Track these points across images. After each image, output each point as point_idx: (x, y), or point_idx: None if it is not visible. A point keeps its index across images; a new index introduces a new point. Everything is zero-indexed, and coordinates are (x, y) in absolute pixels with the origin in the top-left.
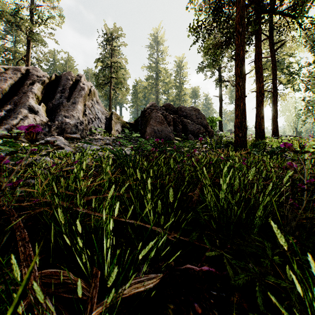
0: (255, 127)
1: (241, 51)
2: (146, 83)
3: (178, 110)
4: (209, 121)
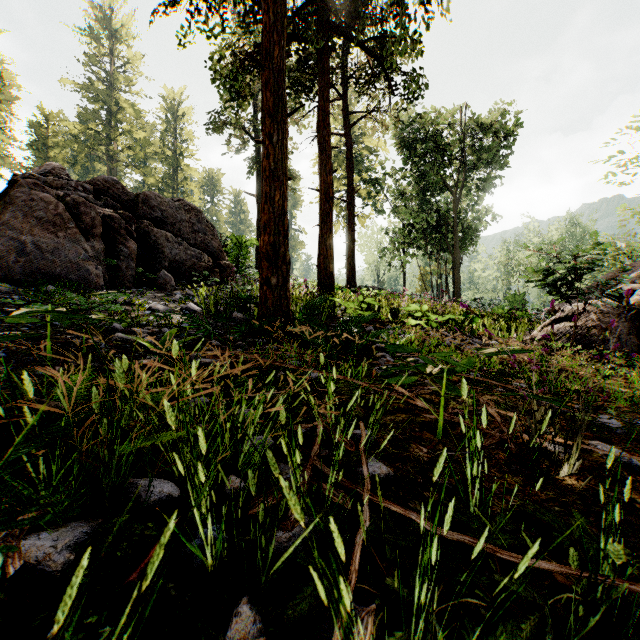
0: (318, 266)
1: (277, 47)
2: (77, 126)
3: (139, 203)
4: (234, 245)
